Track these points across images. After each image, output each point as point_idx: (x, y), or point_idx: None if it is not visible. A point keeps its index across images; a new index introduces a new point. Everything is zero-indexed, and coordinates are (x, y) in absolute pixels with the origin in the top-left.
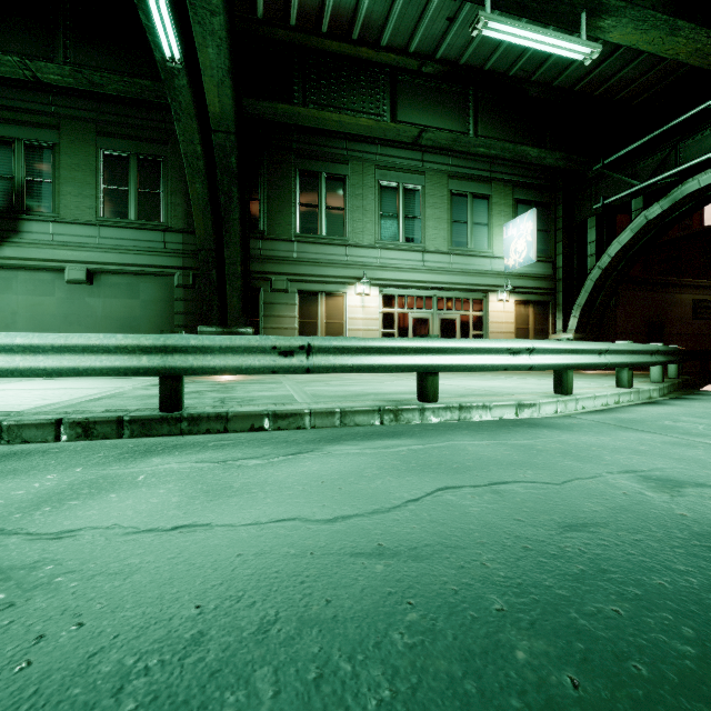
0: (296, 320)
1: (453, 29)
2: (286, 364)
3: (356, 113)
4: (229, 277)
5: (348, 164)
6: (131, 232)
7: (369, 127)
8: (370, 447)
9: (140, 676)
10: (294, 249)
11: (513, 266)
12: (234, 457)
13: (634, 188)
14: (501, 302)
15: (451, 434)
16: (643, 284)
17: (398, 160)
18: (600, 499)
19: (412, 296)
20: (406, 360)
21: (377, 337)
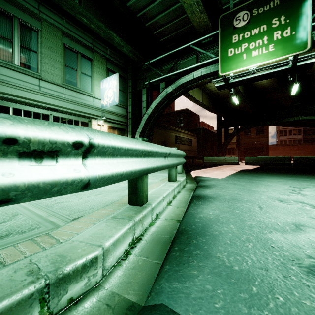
0: None
1: None
2: None
3: None
4: None
5: None
6: None
7: None
8: None
9: None
10: None
11: (106, 105)
12: None
13: (162, 76)
14: (99, 126)
15: None
16: (161, 127)
17: None
18: None
19: (29, 111)
20: None
21: None
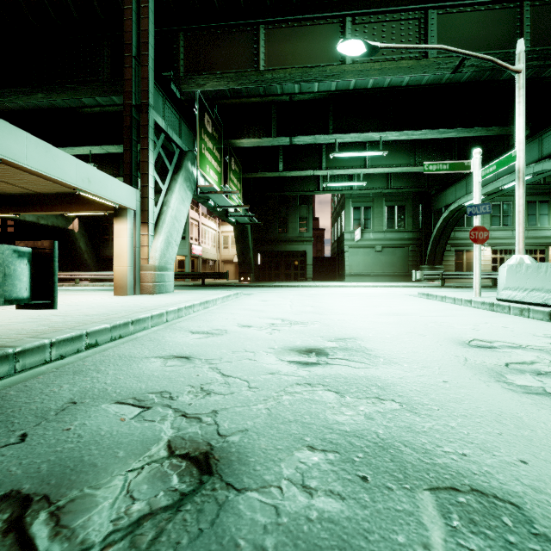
0: (454, 262)
1: None
2: None
3: None
4: (439, 248)
5: None
6: (395, 233)
7: None
8: None
9: None
10: (454, 234)
11: None
12: None
13: None
14: None
15: None
16: None
17: None
18: None
19: (506, 249)
20: None
21: (489, 268)
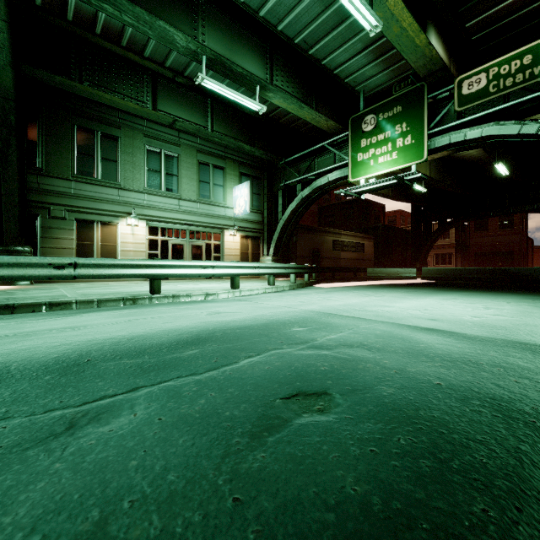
0: (73, 242)
1: (194, 63)
2: (59, 274)
3: (125, 97)
4: (6, 205)
5: (120, 129)
6: None
7: (136, 109)
8: (108, 313)
9: (2, 350)
10: (72, 186)
11: (238, 214)
12: (23, 320)
13: (297, 178)
14: (232, 236)
15: (156, 307)
16: (310, 230)
17: (160, 133)
18: (188, 317)
19: (171, 228)
20: (140, 271)
21: (144, 256)
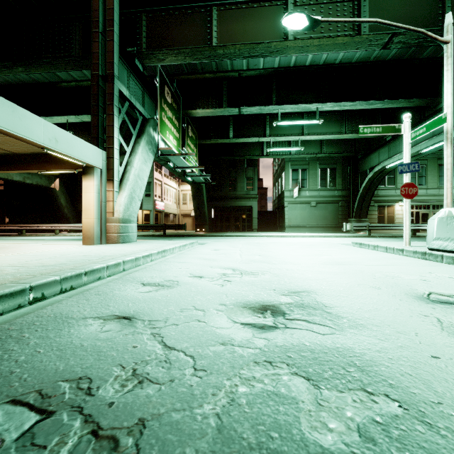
0: (377, 215)
1: None
2: None
3: None
4: (364, 204)
5: None
6: (327, 191)
7: None
8: None
9: None
10: (376, 192)
11: None
12: None
13: None
14: None
15: None
16: None
17: None
18: None
19: (421, 205)
20: None
21: None
